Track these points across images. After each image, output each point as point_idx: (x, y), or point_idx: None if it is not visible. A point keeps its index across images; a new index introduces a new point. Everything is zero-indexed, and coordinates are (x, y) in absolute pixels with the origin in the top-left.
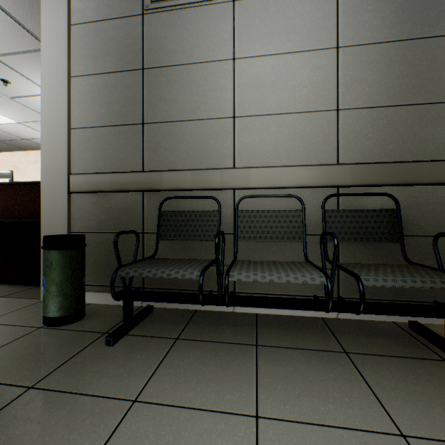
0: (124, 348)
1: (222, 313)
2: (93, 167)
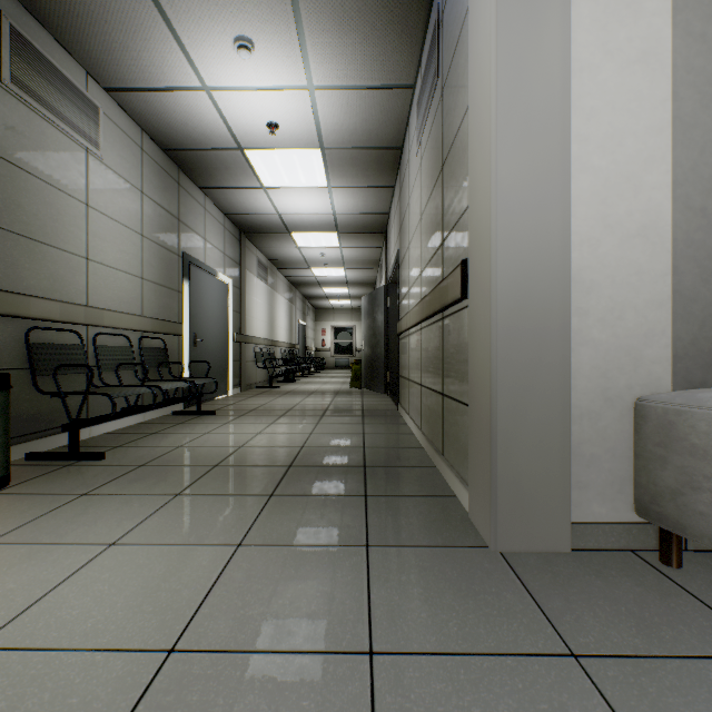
0: (115, 456)
1: (89, 440)
2: None
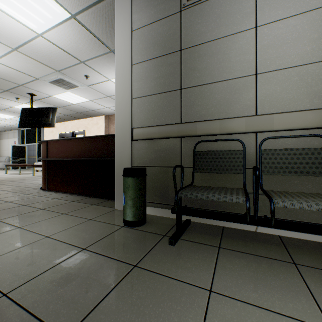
0: (182, 248)
1: (246, 232)
2: (146, 123)
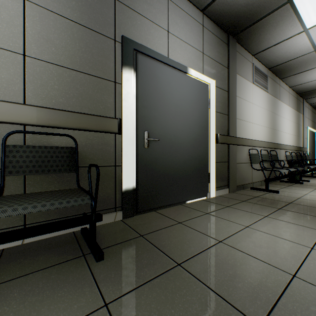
0: None
1: None
2: None
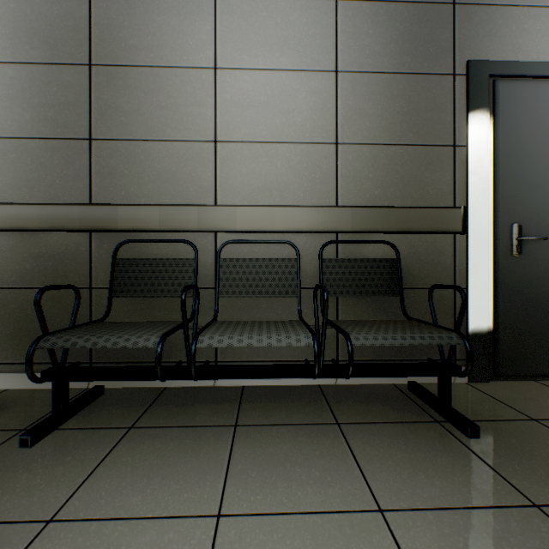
0: (48, 449)
1: (199, 389)
2: (13, 195)
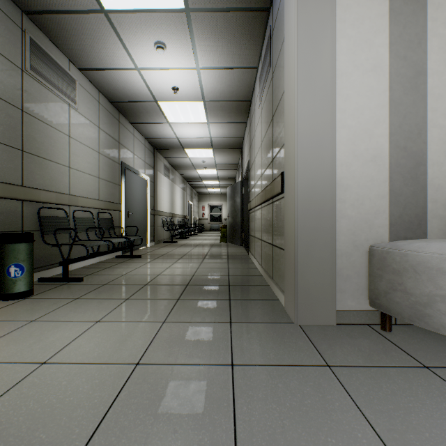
0: (88, 279)
1: (71, 271)
2: None
